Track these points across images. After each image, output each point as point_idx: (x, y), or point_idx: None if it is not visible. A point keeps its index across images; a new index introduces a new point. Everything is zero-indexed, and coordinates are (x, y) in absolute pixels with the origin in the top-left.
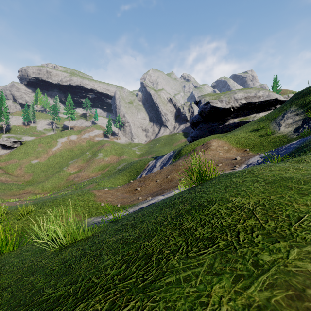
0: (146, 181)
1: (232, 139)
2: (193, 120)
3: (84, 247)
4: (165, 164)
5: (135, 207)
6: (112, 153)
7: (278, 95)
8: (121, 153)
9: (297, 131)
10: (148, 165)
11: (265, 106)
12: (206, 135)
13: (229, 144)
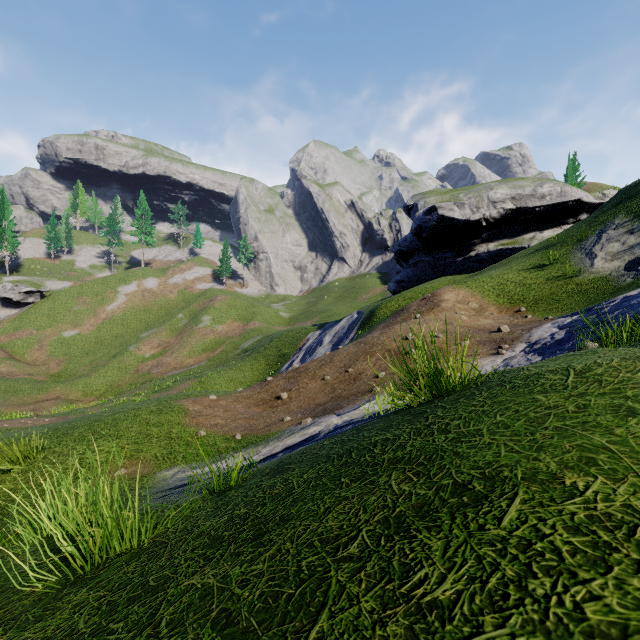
0: (301, 380)
1: (488, 287)
2: (400, 247)
3: (117, 592)
4: (343, 339)
5: (275, 444)
6: (232, 316)
7: (582, 191)
8: (249, 315)
9: (633, 268)
10: (306, 342)
11: (554, 216)
12: (429, 279)
13: (480, 297)
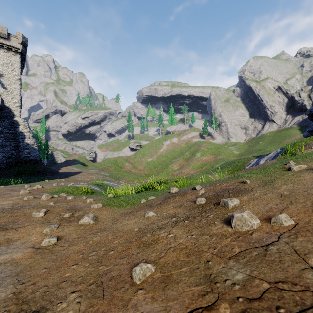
0: None
1: None
2: (311, 111)
3: None
4: None
5: None
6: (209, 153)
7: None
8: (217, 152)
9: None
10: (249, 164)
11: None
12: None
13: None
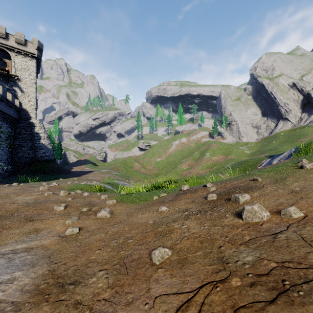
0: None
1: None
2: None
3: None
4: None
5: None
6: (219, 153)
7: None
8: (228, 152)
9: None
10: (261, 164)
11: None
12: None
13: None
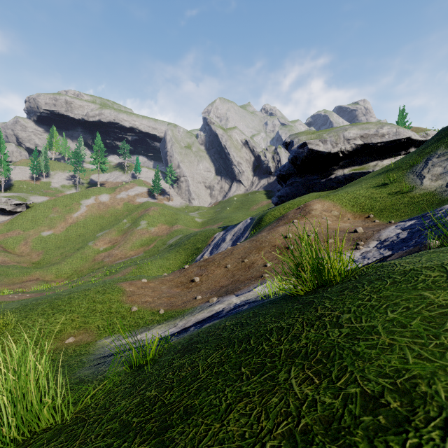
0: (209, 267)
1: (345, 199)
2: (280, 172)
3: None
4: (240, 238)
5: (189, 318)
6: (161, 221)
7: (411, 132)
8: (173, 220)
9: None
10: (213, 239)
11: (391, 150)
12: (301, 194)
13: (340, 207)
